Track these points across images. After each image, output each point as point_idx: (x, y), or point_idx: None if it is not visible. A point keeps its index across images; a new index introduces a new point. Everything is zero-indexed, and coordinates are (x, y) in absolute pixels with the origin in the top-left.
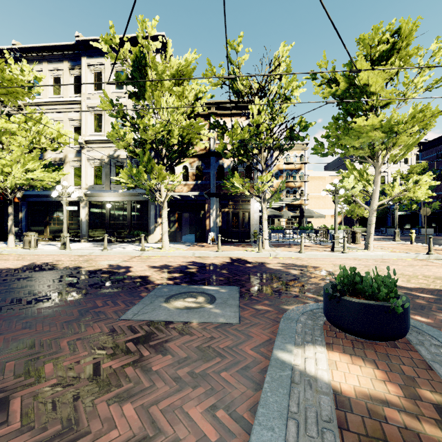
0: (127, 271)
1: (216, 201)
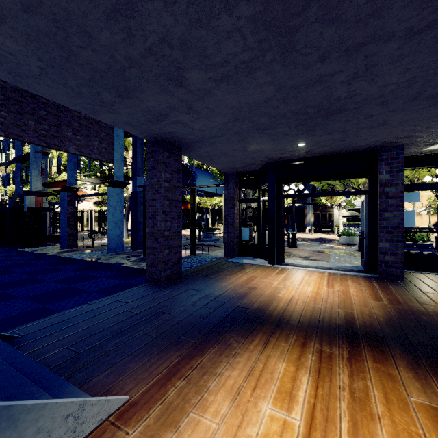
0: None
1: (311, 207)
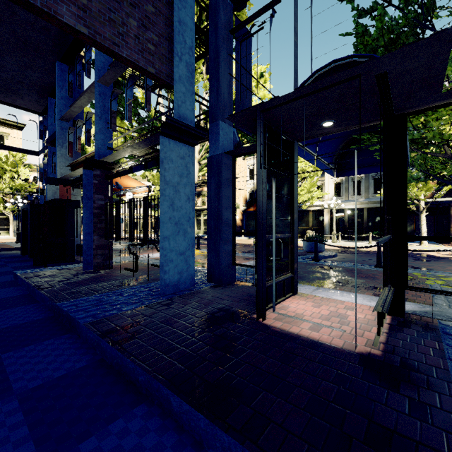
0: (431, 255)
1: None
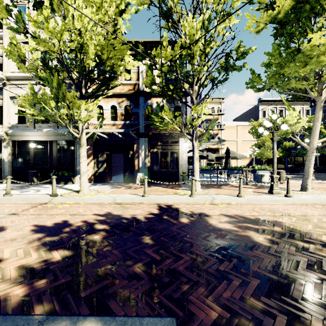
0: None
1: (145, 141)
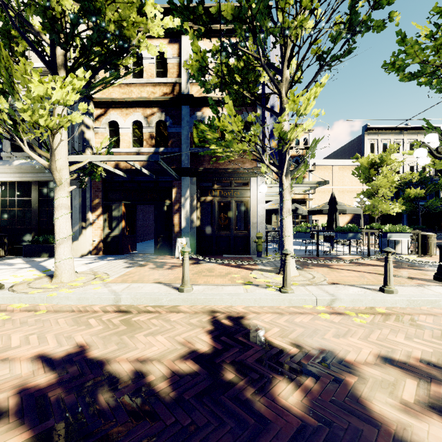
0: None
1: (191, 183)
